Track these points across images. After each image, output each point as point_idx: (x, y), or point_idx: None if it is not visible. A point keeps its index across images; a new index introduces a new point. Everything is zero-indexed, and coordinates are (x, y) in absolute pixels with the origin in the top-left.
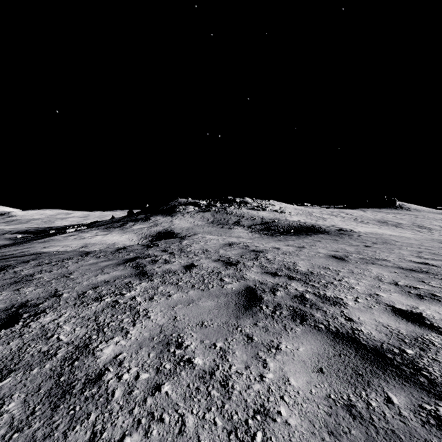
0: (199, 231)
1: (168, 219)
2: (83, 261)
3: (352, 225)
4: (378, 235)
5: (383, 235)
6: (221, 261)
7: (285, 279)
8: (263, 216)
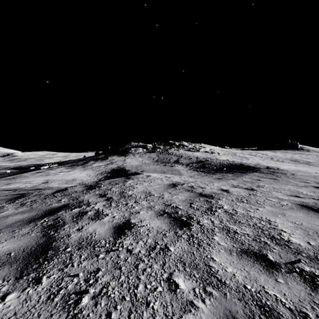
0: (146, 168)
1: (122, 158)
2: None
3: (272, 163)
4: (306, 173)
5: (312, 173)
6: (166, 215)
7: (301, 285)
8: (197, 156)
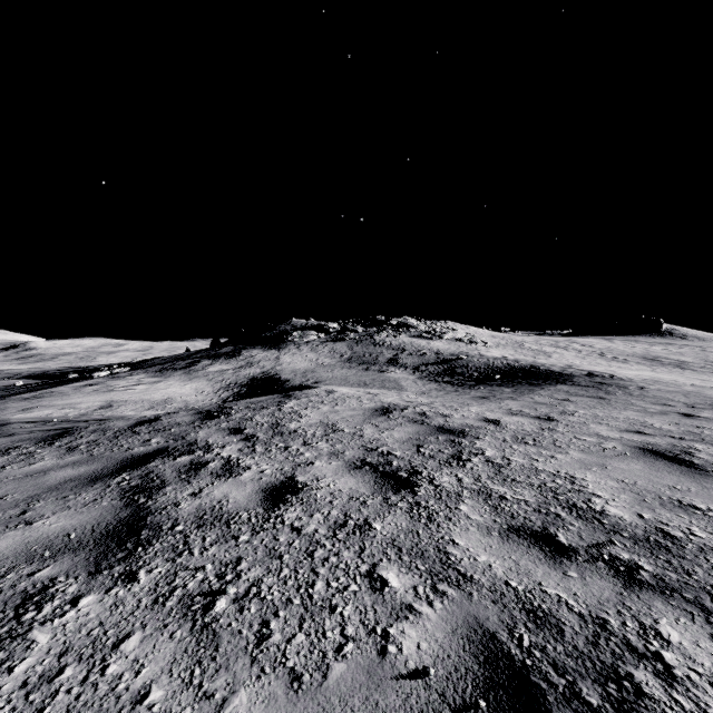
0: (326, 377)
1: (273, 354)
2: (22, 462)
3: (601, 365)
4: (672, 385)
5: (683, 387)
6: (369, 468)
7: (608, 580)
8: (439, 349)
